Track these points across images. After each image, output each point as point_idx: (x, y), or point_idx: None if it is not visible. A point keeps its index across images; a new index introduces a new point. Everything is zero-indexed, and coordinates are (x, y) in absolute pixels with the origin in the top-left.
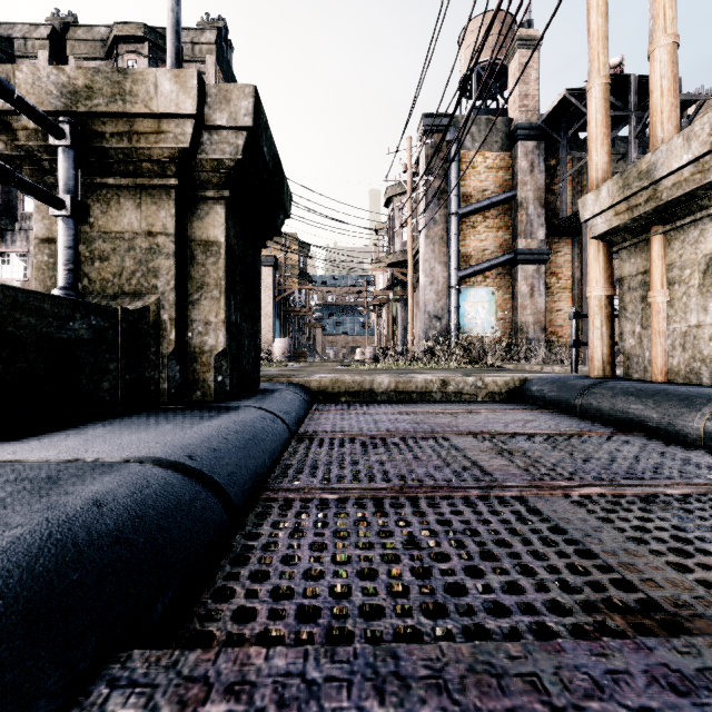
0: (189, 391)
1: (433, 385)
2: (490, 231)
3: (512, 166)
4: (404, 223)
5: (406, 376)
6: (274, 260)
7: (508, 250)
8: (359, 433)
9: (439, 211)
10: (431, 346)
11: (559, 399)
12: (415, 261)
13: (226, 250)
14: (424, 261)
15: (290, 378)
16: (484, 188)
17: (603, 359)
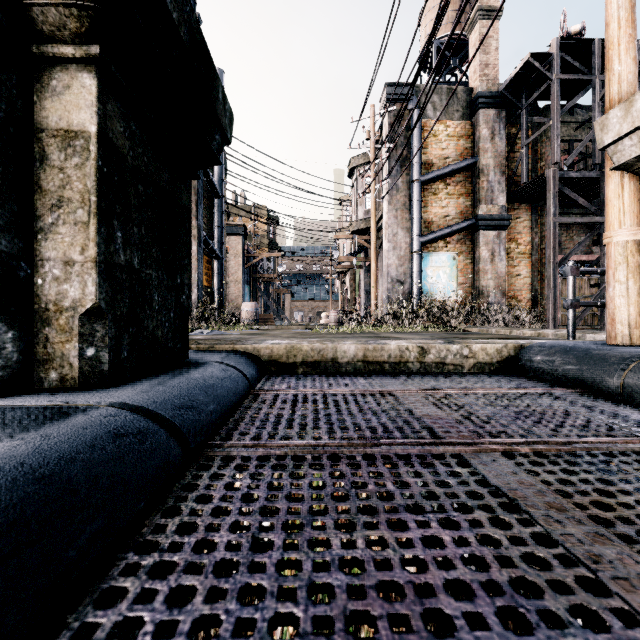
0: (38, 372)
1: (409, 353)
2: (451, 198)
3: (472, 134)
4: (367, 188)
5: (376, 343)
6: (243, 229)
7: (469, 217)
8: (312, 443)
9: (402, 178)
10: (394, 310)
11: (582, 375)
12: (377, 229)
13: (99, 147)
14: (387, 227)
15: (236, 345)
16: (445, 156)
17: (629, 322)
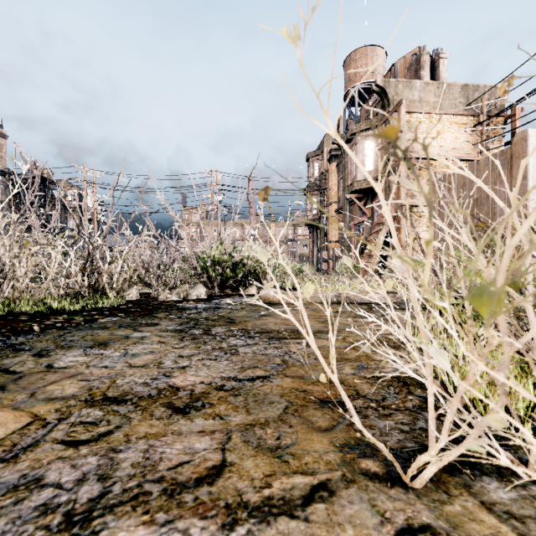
0: None
1: None
2: None
3: None
4: None
5: None
6: None
7: None
8: None
9: None
10: None
11: None
12: None
13: None
14: None
15: None
16: None
17: None
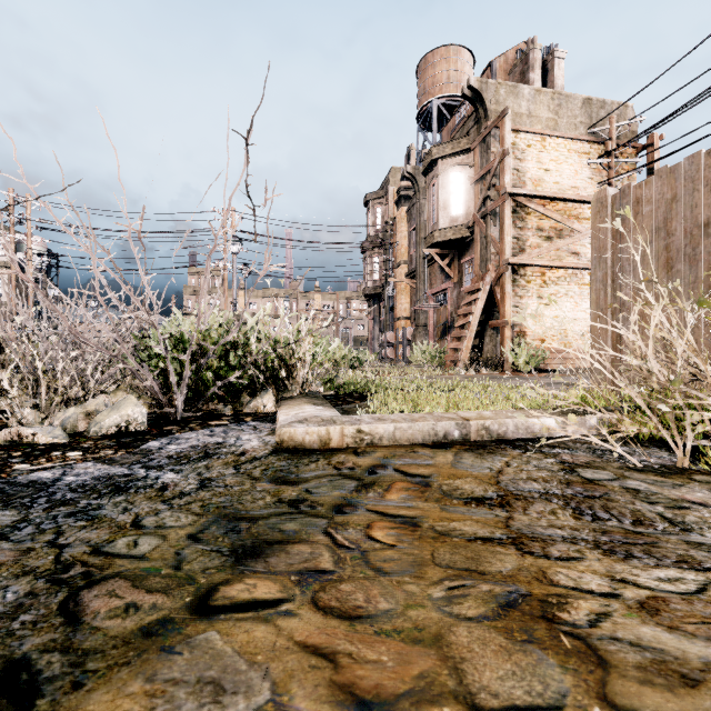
0: None
1: None
2: None
3: None
4: None
5: None
6: None
7: None
8: None
9: None
10: None
11: None
12: None
13: None
14: None
15: None
16: None
17: None
